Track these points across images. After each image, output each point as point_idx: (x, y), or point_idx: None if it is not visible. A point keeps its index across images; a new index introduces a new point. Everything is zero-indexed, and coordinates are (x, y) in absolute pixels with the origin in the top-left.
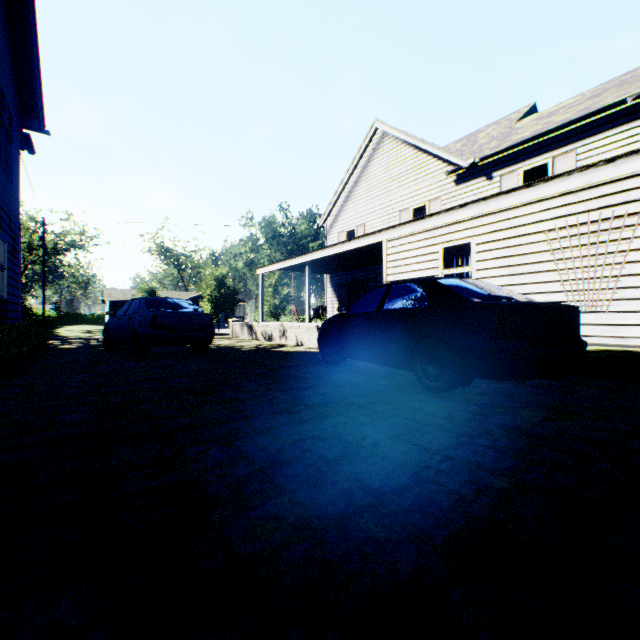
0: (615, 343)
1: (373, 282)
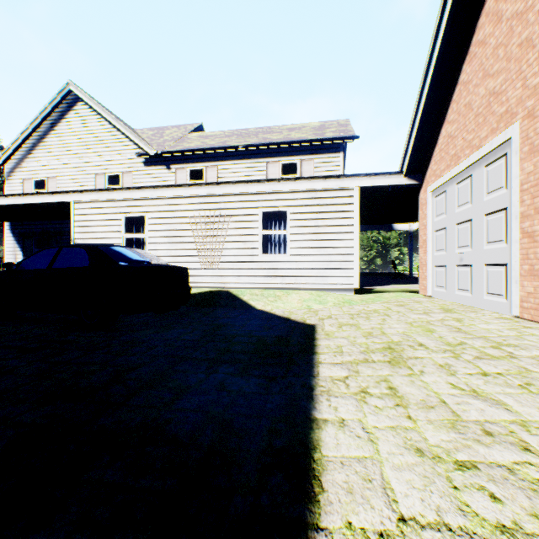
0: (221, 286)
1: (68, 235)
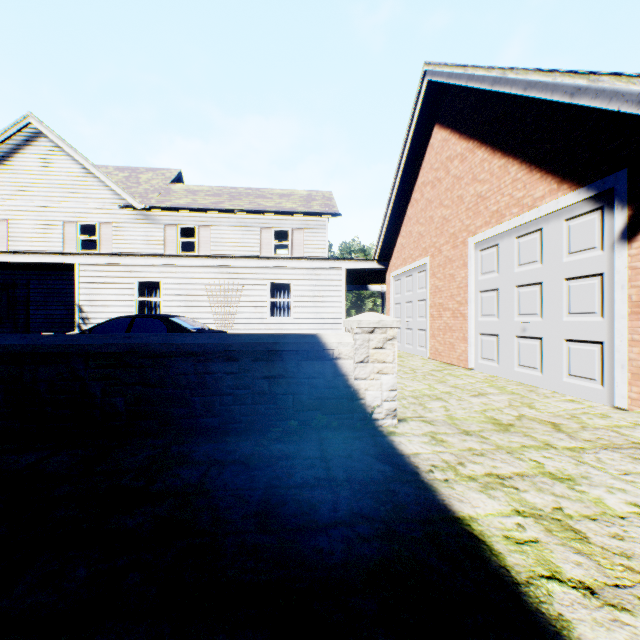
0: None
1: (24, 288)
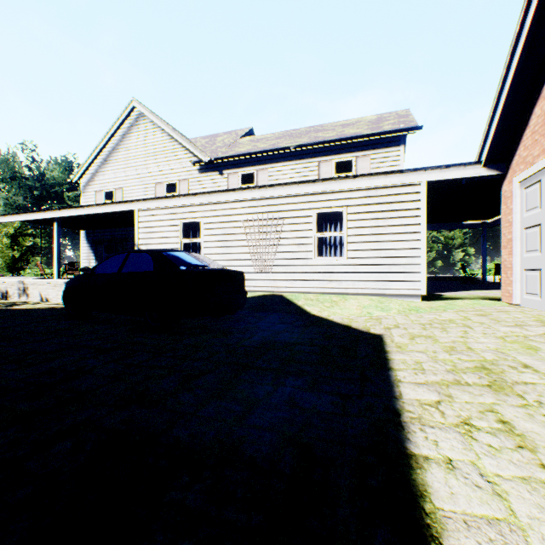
0: (274, 290)
1: (132, 241)
